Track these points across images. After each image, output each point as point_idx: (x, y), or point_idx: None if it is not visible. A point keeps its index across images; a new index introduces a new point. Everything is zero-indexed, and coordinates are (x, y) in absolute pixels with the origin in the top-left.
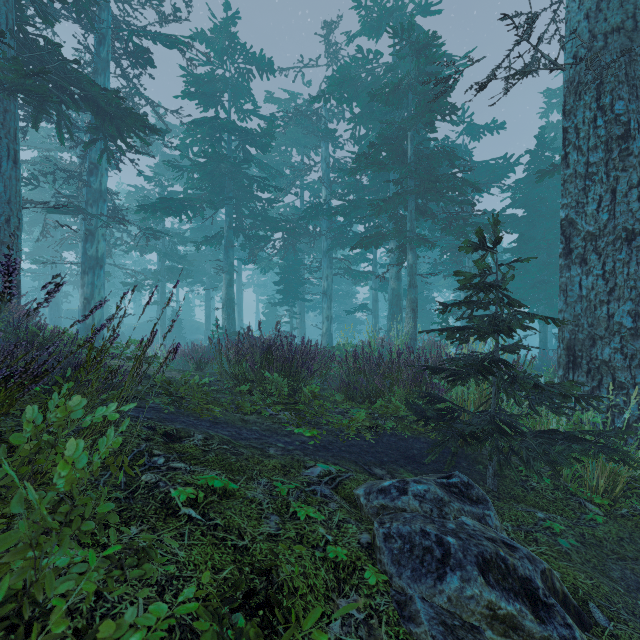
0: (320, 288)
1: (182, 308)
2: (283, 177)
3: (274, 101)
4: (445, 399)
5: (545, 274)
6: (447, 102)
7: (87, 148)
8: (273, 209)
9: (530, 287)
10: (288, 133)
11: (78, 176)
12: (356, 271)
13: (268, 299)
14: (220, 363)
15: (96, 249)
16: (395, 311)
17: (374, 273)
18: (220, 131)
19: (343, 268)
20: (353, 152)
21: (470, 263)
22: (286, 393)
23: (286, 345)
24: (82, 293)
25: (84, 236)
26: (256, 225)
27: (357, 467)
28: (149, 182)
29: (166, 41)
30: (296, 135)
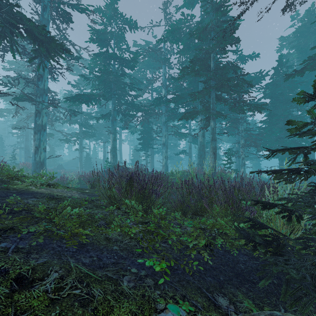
0: (161, 142)
1: (92, 152)
2: (142, 84)
3: (138, 46)
4: (266, 225)
5: (282, 134)
6: (234, 36)
7: (30, 62)
8: (137, 101)
9: (274, 141)
10: (145, 62)
11: (32, 81)
12: (180, 133)
13: (135, 147)
14: (99, 188)
15: (41, 120)
16: (202, 153)
17: (189, 134)
18: (109, 59)
19: (173, 131)
20: (179, 69)
21: (242, 128)
22: (140, 214)
23: (143, 173)
24: (34, 144)
25: (35, 113)
26: (128, 109)
27: (202, 298)
28: (74, 87)
29: (79, 8)
30: (149, 63)
